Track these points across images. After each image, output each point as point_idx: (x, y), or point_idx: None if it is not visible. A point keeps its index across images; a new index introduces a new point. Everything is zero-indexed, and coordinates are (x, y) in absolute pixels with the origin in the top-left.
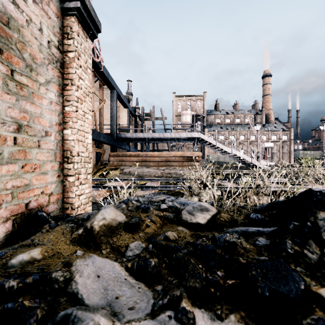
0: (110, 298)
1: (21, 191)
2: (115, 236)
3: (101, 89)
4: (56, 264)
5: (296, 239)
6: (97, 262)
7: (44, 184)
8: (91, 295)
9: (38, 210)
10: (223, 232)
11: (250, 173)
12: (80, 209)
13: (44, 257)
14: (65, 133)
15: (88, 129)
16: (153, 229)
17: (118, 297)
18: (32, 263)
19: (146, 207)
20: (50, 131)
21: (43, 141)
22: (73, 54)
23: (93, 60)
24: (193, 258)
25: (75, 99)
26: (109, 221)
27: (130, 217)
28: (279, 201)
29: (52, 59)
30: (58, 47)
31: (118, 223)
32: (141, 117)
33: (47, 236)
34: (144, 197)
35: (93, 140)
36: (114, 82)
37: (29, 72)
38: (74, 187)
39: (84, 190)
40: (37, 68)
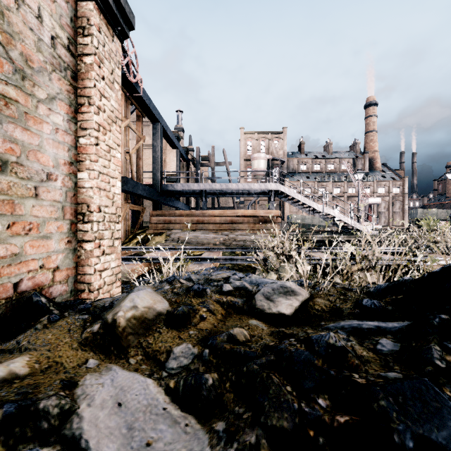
0: (136, 446)
1: (5, 264)
2: (150, 335)
3: (139, 121)
4: (50, 385)
5: (447, 344)
6: (119, 380)
7: (46, 254)
8: (103, 440)
9: (34, 294)
10: (321, 328)
11: (349, 240)
12: (102, 292)
13: (33, 372)
14: (79, 177)
15: (115, 173)
16: (210, 324)
17: (150, 444)
18: (10, 383)
19: (201, 289)
20: (54, 173)
21: (43, 188)
22: (91, 59)
23: (128, 80)
24: (276, 373)
25: (95, 127)
26: (142, 311)
27: (176, 304)
28: (406, 280)
29: (58, 65)
30: (68, 47)
31: (157, 313)
32: (196, 161)
33: (43, 335)
34: (198, 274)
35: (128, 193)
36: (158, 111)
37: (19, 80)
38: (93, 259)
39: (108, 263)
40: (34, 75)
